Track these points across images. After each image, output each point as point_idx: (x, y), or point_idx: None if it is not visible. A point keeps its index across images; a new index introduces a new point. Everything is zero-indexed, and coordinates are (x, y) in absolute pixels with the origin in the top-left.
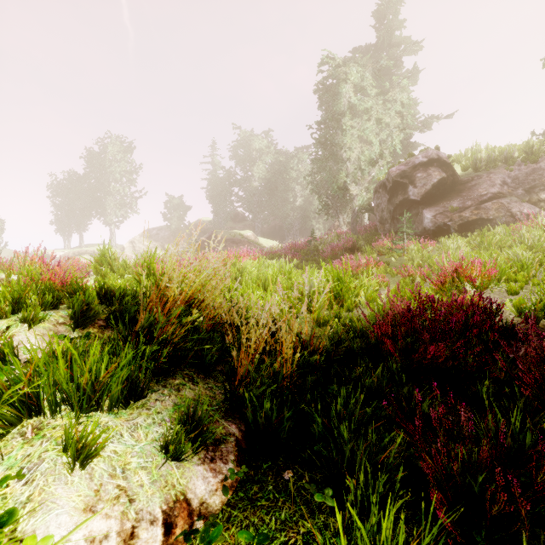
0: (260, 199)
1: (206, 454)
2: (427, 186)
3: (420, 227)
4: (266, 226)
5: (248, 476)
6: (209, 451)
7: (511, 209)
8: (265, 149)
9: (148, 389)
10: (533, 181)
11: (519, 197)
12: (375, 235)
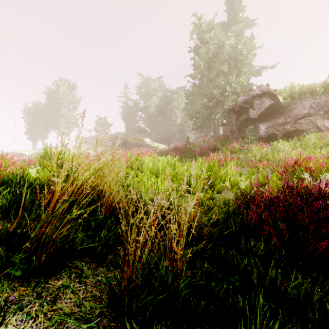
0: (154, 119)
1: None
2: (262, 109)
3: (257, 135)
4: (158, 136)
5: None
6: None
7: (317, 124)
8: (158, 88)
9: (5, 314)
10: None
11: (321, 116)
12: (227, 141)
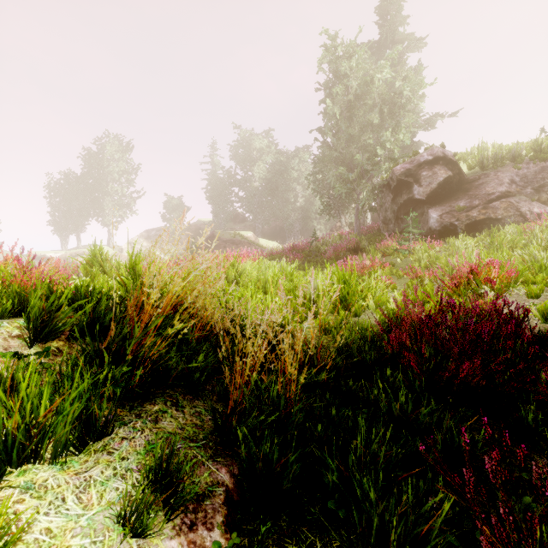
0: (260, 200)
1: (184, 517)
2: (433, 184)
3: (425, 227)
4: (266, 227)
5: (240, 547)
6: (188, 513)
7: (520, 209)
8: (265, 149)
9: (114, 423)
10: (542, 180)
11: (528, 197)
12: (378, 236)
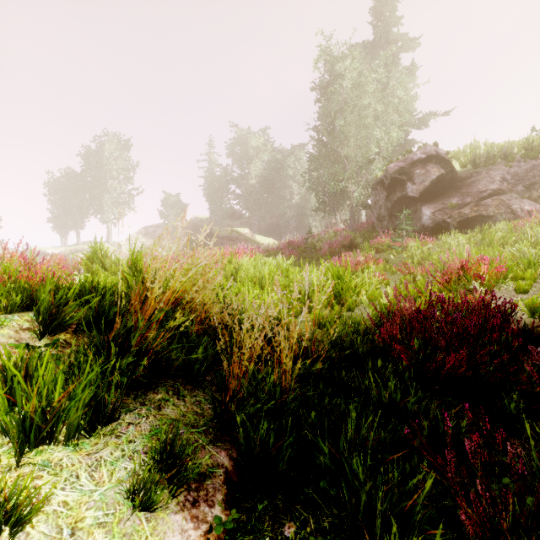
0: (257, 197)
1: (187, 495)
2: (426, 182)
3: (418, 224)
4: (262, 224)
5: (239, 522)
6: (190, 491)
7: (511, 206)
8: (262, 147)
9: (121, 410)
10: (533, 178)
11: (519, 194)
12: (372, 232)
